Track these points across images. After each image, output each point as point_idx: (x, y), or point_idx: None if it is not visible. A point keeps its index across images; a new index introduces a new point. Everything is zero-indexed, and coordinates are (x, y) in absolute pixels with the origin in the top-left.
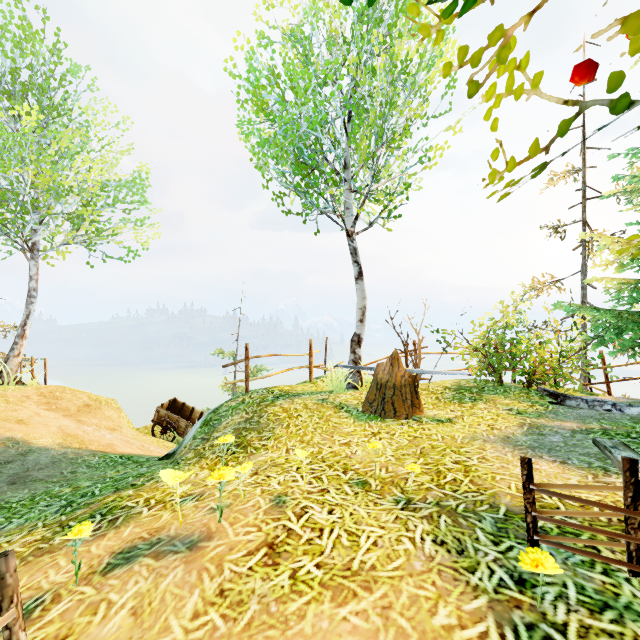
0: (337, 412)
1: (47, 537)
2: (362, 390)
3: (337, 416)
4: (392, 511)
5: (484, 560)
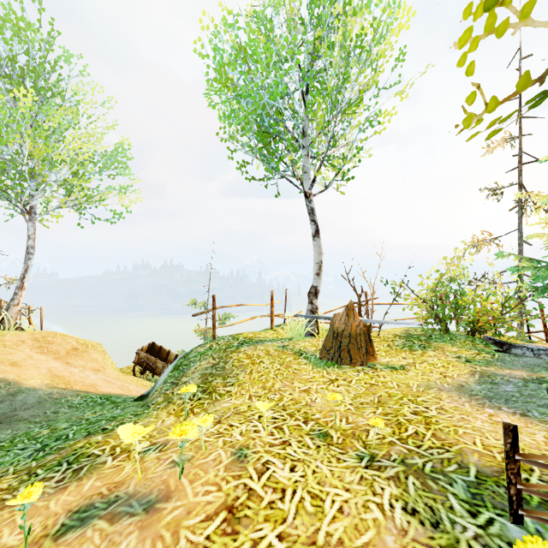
0: (296, 358)
1: (13, 486)
2: (319, 337)
3: (297, 362)
4: (356, 469)
5: (463, 537)
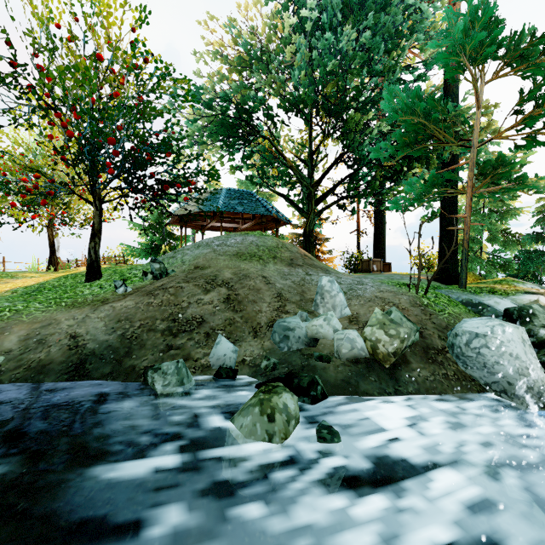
0: None
1: None
2: None
3: None
4: None
5: None
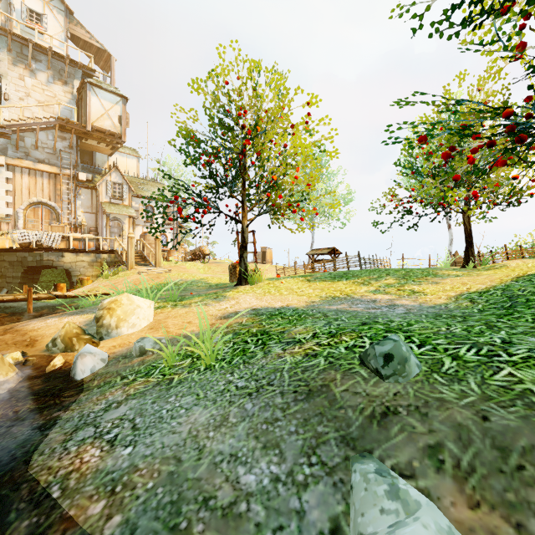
0: None
1: None
2: None
3: None
4: None
5: None
